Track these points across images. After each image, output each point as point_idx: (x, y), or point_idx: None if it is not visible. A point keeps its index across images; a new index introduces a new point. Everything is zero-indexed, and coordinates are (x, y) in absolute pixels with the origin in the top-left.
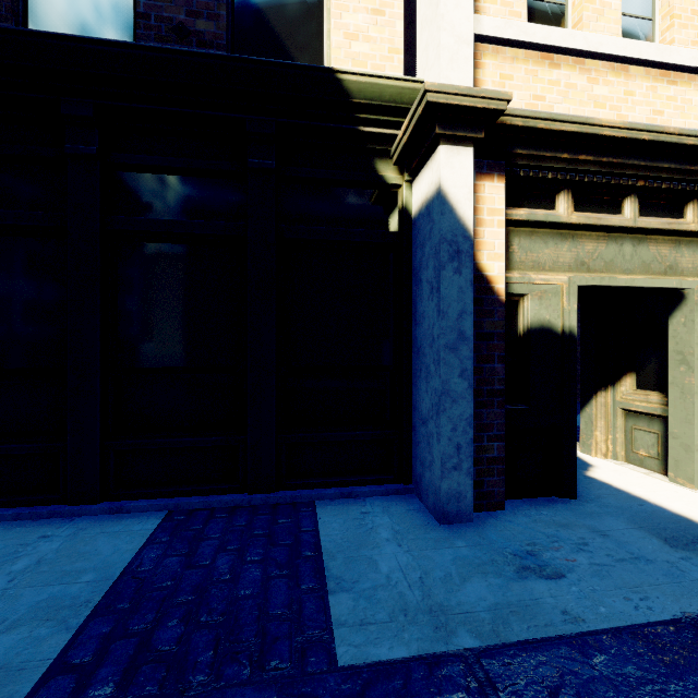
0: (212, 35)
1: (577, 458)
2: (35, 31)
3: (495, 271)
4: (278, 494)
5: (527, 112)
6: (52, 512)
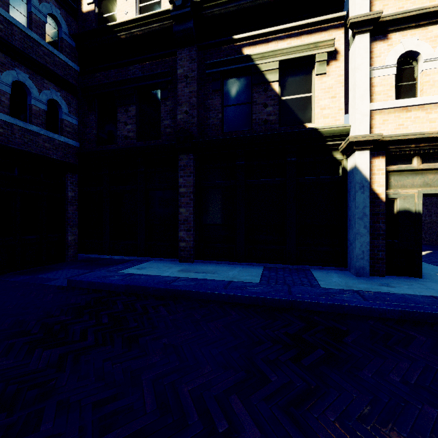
0: (274, 120)
1: None
2: (233, 137)
3: (380, 191)
4: (297, 265)
5: (392, 135)
6: (233, 263)
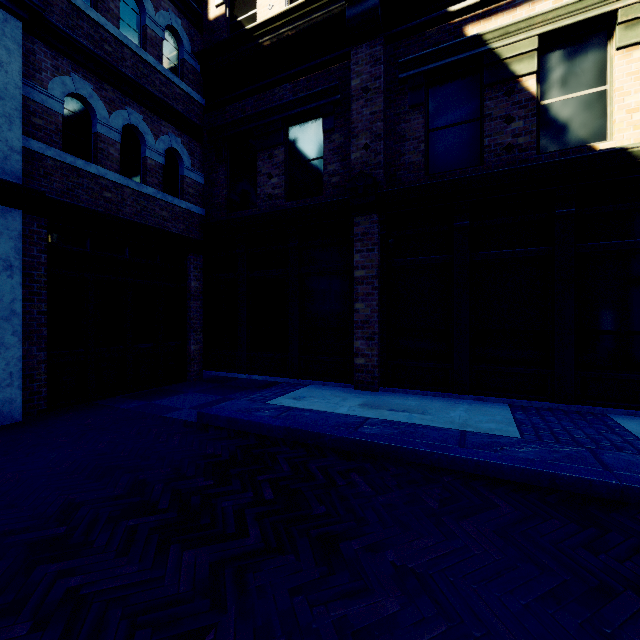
0: (527, 144)
1: None
2: (451, 179)
3: None
4: (577, 406)
5: None
6: (449, 395)
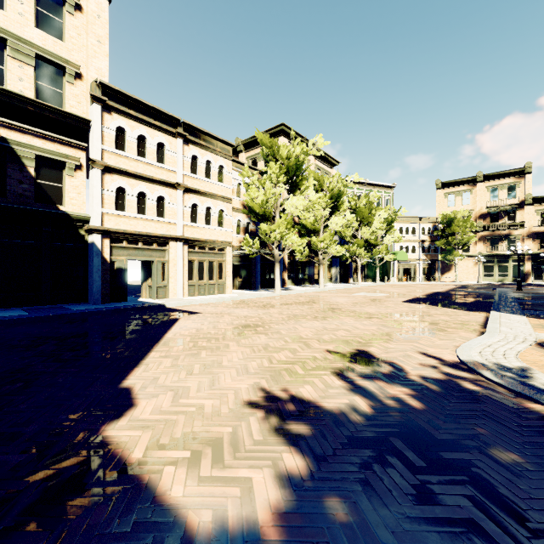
0: (30, 196)
1: (138, 299)
2: None
3: (107, 257)
4: (52, 305)
5: (113, 229)
6: None
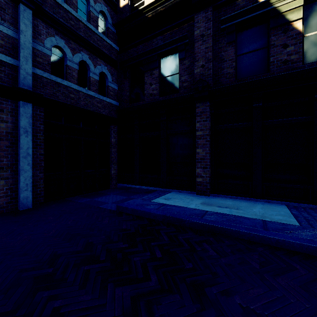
0: (296, 59)
1: None
2: (251, 80)
3: None
4: None
5: None
6: (250, 199)
